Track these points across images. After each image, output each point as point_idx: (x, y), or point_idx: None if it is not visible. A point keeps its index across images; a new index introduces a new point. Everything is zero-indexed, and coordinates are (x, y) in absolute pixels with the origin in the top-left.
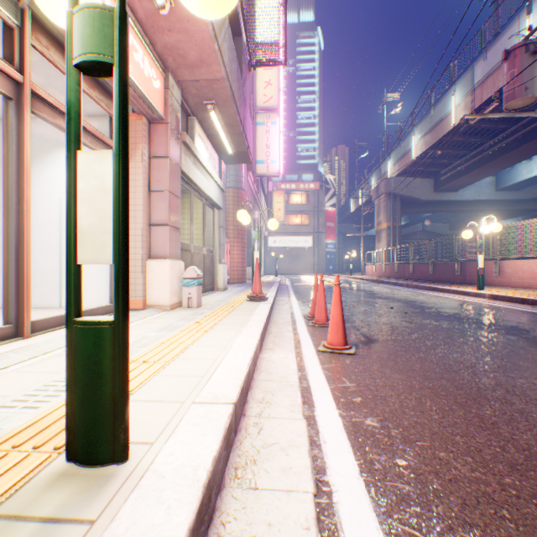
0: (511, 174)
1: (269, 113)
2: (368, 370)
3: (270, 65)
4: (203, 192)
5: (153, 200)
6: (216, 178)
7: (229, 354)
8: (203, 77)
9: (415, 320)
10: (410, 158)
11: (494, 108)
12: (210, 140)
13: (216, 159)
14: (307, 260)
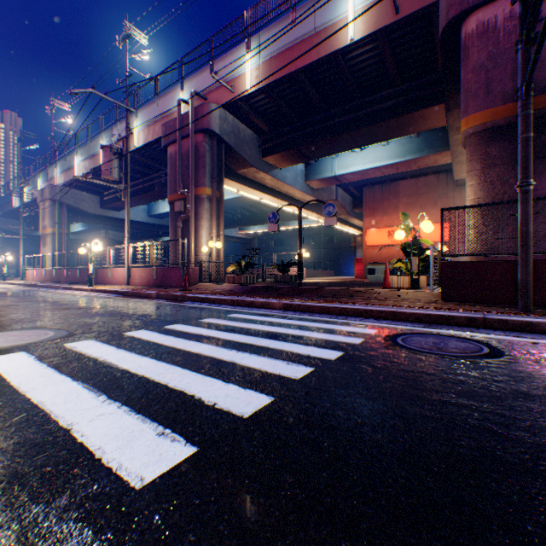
0: (157, 207)
1: None
2: None
3: None
4: None
5: None
6: None
7: None
8: None
9: (5, 304)
10: (75, 174)
11: None
12: None
13: None
14: None
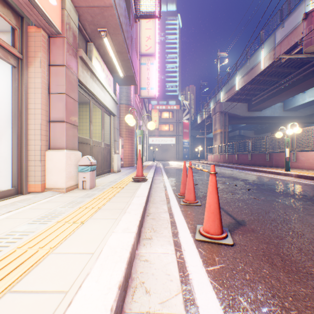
0: (292, 101)
1: (149, 57)
2: (262, 277)
3: (149, 17)
4: (100, 101)
5: (51, 100)
6: (110, 92)
7: (90, 276)
8: (95, 3)
9: (261, 197)
10: (235, 90)
11: (287, 58)
12: (106, 65)
13: (111, 79)
14: (172, 152)
